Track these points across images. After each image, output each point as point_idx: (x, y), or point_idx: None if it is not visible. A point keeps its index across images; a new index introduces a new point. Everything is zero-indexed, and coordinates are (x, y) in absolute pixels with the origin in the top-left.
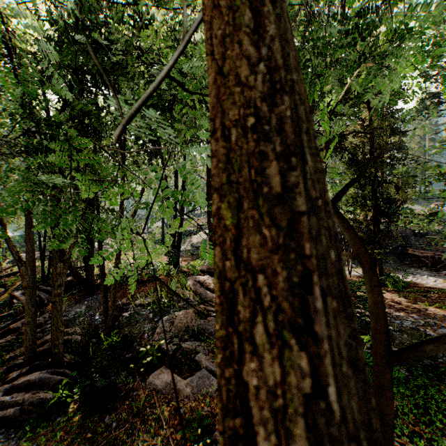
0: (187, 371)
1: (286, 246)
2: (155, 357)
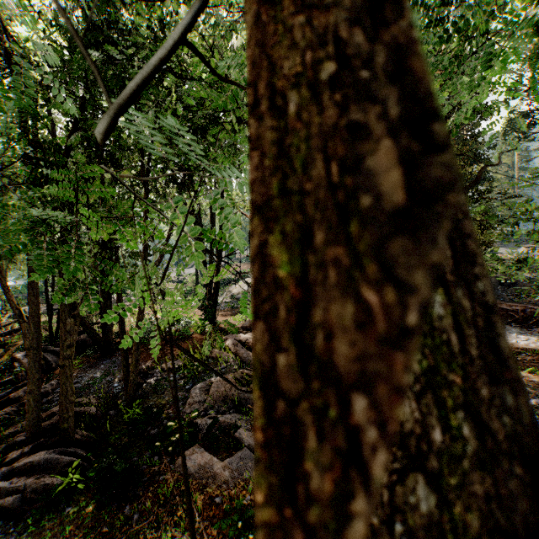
0: (226, 451)
1: (389, 332)
2: (186, 434)
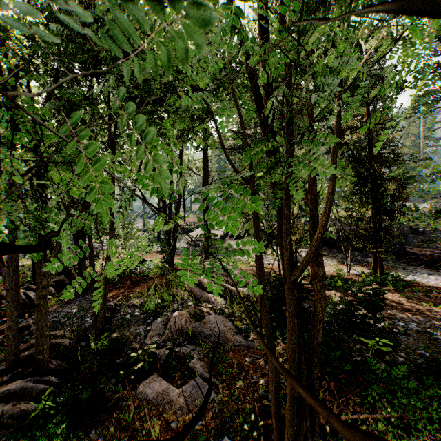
0: (181, 379)
1: None
2: (147, 363)
